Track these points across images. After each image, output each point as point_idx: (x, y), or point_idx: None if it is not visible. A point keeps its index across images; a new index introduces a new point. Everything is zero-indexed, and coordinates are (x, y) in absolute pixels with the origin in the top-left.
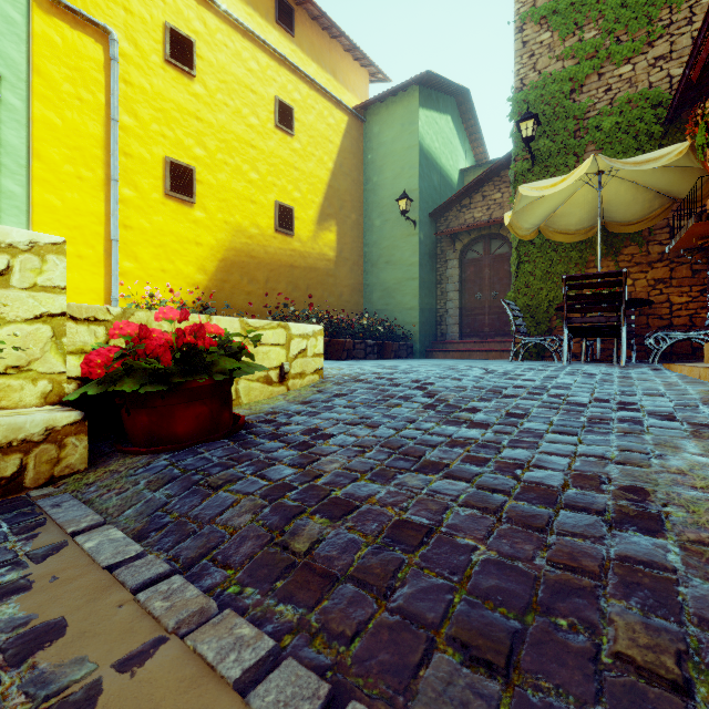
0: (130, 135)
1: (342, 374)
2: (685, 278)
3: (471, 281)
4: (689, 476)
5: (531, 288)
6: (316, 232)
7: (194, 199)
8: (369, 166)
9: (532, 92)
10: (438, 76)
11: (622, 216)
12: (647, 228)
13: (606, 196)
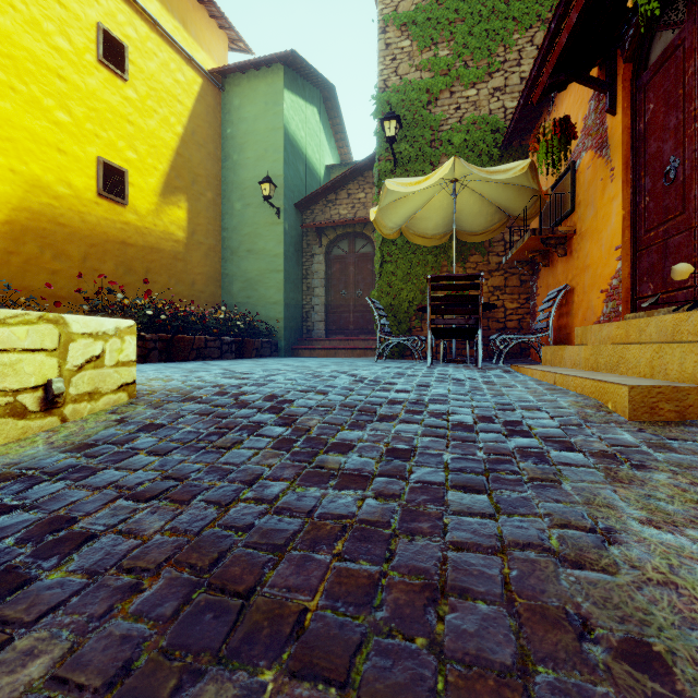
0: None
1: (169, 389)
2: (515, 287)
3: (337, 278)
4: (684, 590)
5: (393, 288)
6: (159, 205)
7: None
8: (228, 141)
9: (394, 95)
10: (304, 61)
11: (469, 226)
12: (488, 240)
13: (458, 205)
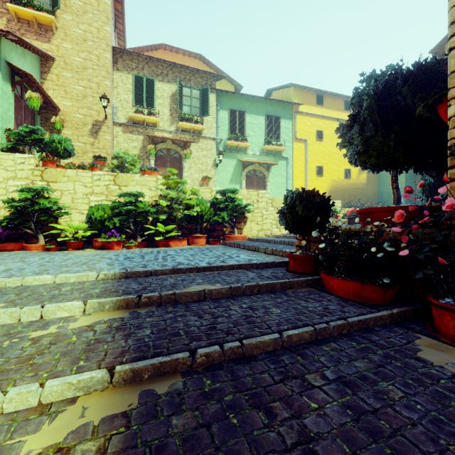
0: (309, 163)
1: None
2: None
3: None
4: None
5: None
6: (358, 175)
7: (322, 175)
8: None
9: None
10: None
11: None
12: None
13: None
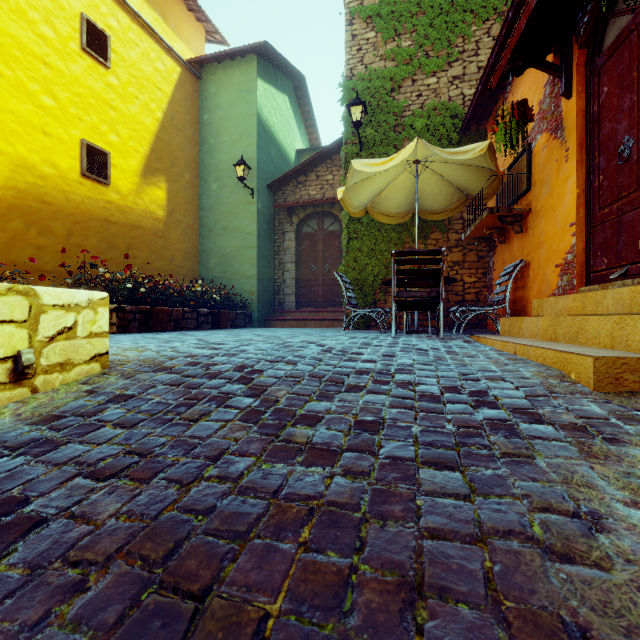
0: None
1: (142, 359)
2: (473, 262)
3: (306, 254)
4: None
5: (359, 263)
6: (140, 185)
7: None
8: (205, 127)
9: (360, 83)
10: (276, 51)
11: (430, 205)
12: (447, 218)
13: (420, 185)
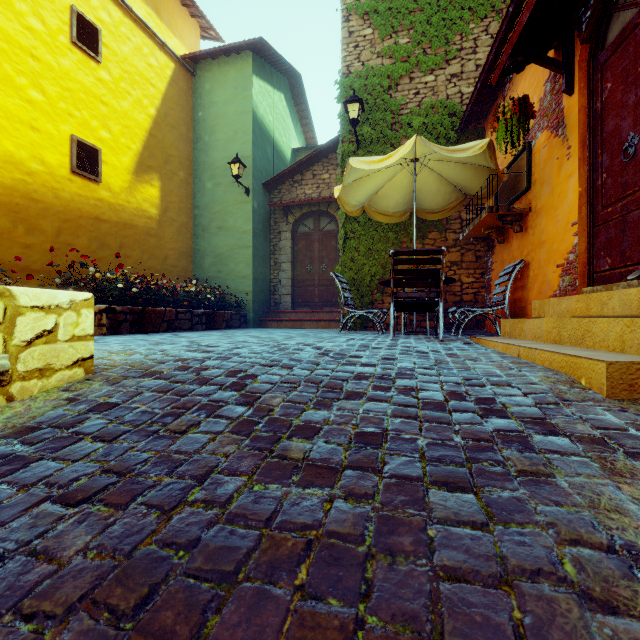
0: None
1: (130, 363)
2: (471, 262)
3: (302, 254)
4: None
5: (356, 263)
6: (132, 183)
7: None
8: (200, 124)
9: (357, 80)
10: (271, 48)
11: (428, 204)
12: (445, 218)
13: (418, 184)
